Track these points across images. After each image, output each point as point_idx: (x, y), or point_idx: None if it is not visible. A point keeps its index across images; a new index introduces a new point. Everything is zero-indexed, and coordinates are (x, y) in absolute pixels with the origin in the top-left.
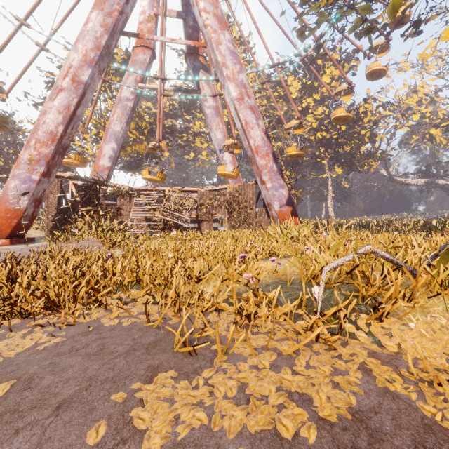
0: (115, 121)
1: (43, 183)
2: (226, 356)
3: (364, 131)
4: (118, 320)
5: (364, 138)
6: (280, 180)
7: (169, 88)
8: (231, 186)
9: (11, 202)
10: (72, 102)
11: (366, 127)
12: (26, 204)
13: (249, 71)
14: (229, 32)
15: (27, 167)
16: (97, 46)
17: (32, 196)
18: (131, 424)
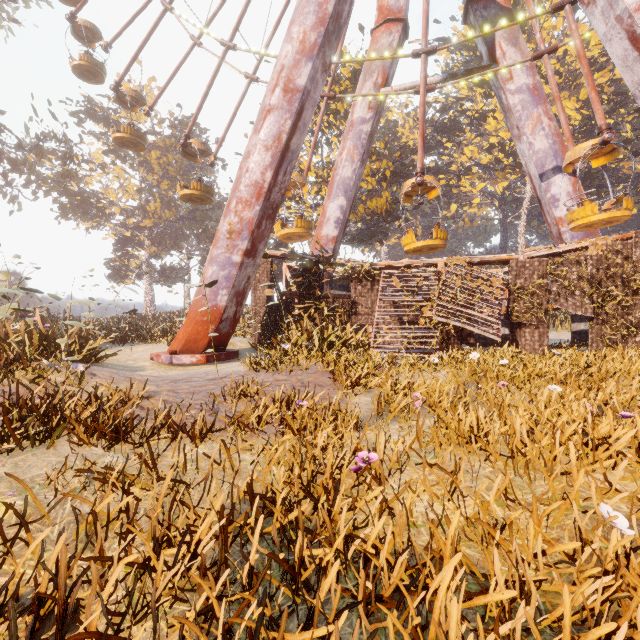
0: (344, 161)
1: (246, 267)
2: None
3: None
4: None
5: None
6: None
7: (433, 80)
8: (601, 243)
9: (208, 298)
10: (284, 127)
11: None
12: (225, 301)
13: None
14: None
15: (225, 243)
16: (320, 19)
17: (233, 287)
18: None
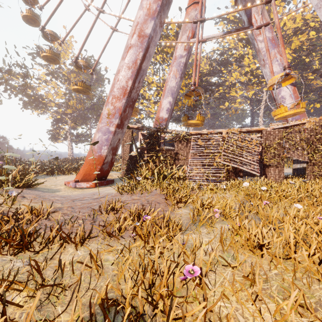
0: (171, 78)
1: (117, 133)
2: None
3: None
4: None
5: None
6: None
7: (218, 34)
8: (312, 121)
9: (96, 151)
10: (138, 56)
11: None
12: (106, 152)
13: None
14: None
15: (106, 120)
16: None
17: (110, 145)
18: None
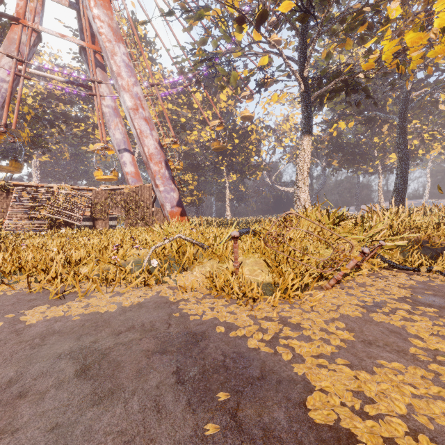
0: None
1: None
2: (85, 297)
3: (251, 146)
4: (3, 292)
5: (252, 152)
6: (171, 185)
7: (59, 79)
8: (128, 187)
9: None
10: None
11: (254, 143)
12: None
13: (144, 85)
14: (124, 45)
15: None
16: None
17: None
18: (19, 321)
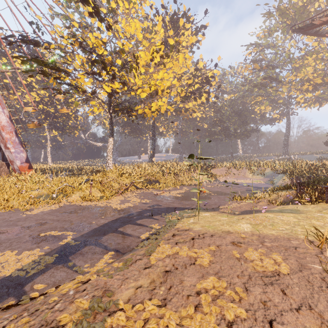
0: None
1: None
2: (36, 209)
3: (71, 113)
4: None
5: (71, 117)
6: (21, 148)
7: None
8: None
9: None
10: None
11: (73, 110)
12: None
13: None
14: None
15: None
16: None
17: None
18: (28, 214)
